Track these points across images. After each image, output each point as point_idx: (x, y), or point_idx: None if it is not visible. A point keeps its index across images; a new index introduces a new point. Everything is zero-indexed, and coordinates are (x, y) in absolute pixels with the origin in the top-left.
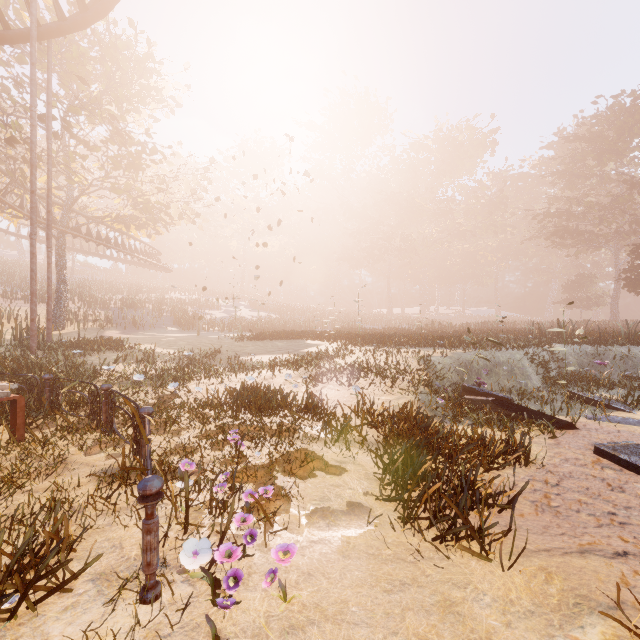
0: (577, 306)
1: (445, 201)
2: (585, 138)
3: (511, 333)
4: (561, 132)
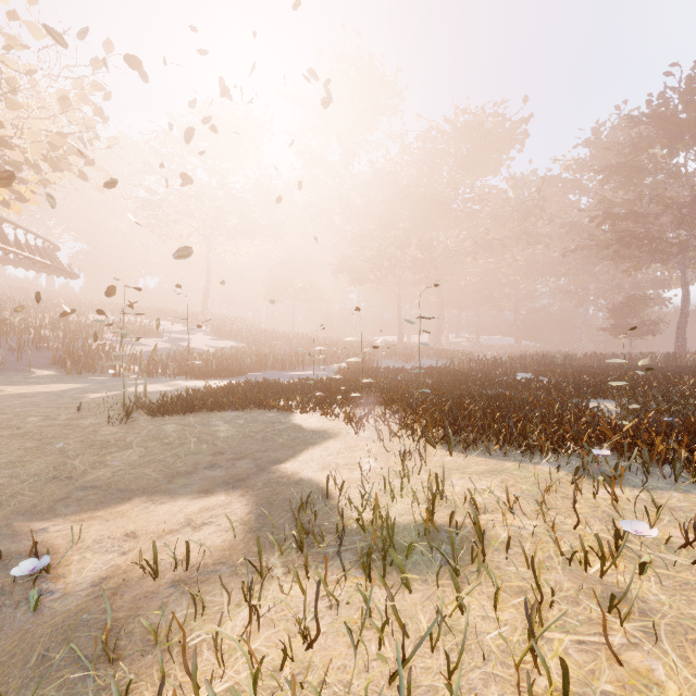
0: (628, 334)
1: (471, 201)
2: (657, 117)
3: (673, 383)
4: (599, 128)
